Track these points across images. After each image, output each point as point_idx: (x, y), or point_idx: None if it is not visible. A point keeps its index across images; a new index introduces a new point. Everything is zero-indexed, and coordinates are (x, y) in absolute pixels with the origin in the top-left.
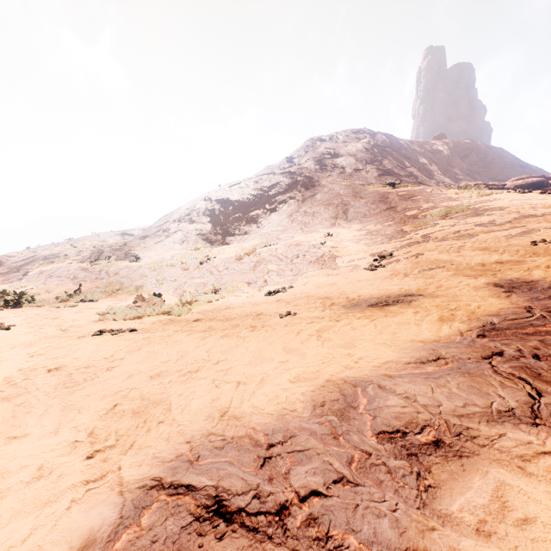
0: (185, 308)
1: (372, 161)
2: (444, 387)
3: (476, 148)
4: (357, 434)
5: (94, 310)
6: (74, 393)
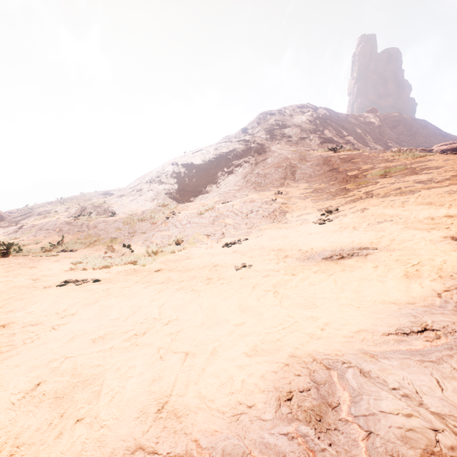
0: (149, 258)
1: (315, 131)
2: (455, 380)
3: (403, 120)
4: None
5: (70, 259)
6: (4, 360)
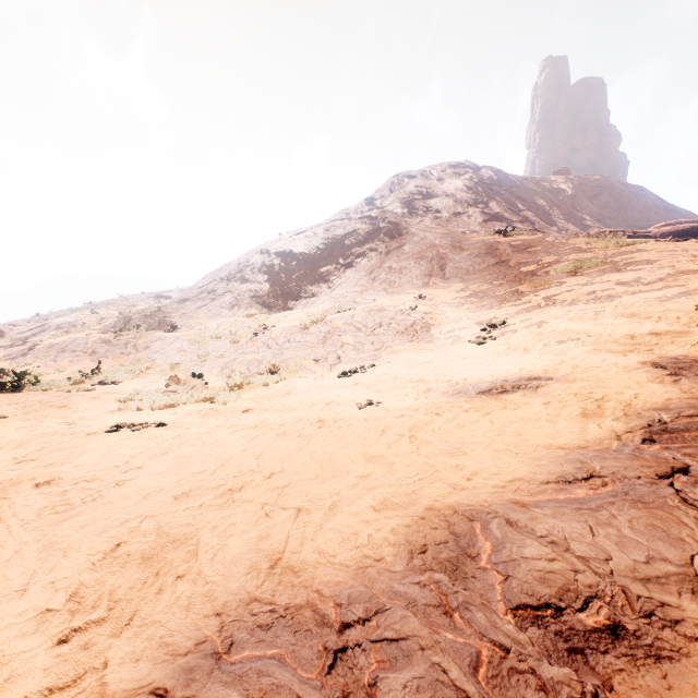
0: (233, 394)
1: (475, 203)
2: (610, 526)
3: (608, 186)
4: (483, 610)
5: (115, 395)
6: (64, 521)
